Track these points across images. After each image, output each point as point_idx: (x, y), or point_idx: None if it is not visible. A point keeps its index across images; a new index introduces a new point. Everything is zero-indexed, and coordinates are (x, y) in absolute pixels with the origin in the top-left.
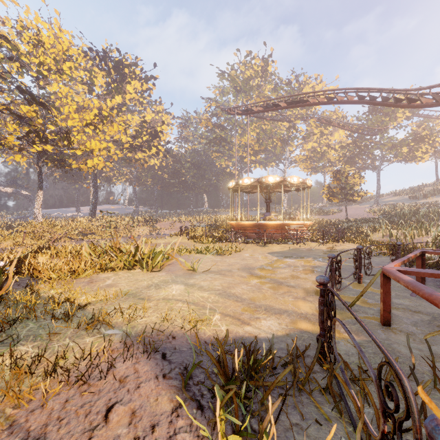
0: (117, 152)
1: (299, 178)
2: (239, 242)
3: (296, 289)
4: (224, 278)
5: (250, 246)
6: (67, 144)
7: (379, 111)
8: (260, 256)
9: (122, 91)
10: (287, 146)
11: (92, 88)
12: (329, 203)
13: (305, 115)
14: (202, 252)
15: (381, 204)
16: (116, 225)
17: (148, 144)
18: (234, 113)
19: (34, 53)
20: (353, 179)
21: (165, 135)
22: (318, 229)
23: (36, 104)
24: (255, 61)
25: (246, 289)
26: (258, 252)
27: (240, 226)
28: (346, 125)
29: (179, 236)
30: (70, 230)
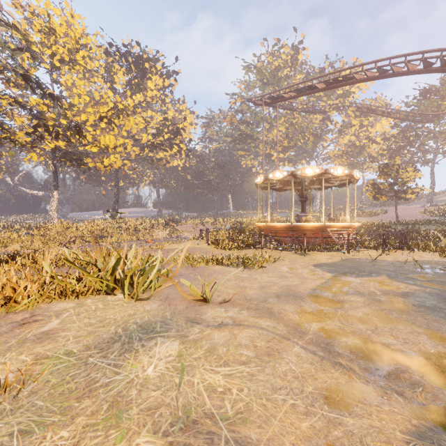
0: (134, 149)
1: (344, 169)
2: (271, 248)
3: (411, 357)
4: (257, 322)
5: (286, 254)
6: (79, 138)
7: (434, 94)
8: (304, 270)
9: (143, 88)
10: (319, 141)
11: (112, 85)
12: (369, 204)
13: (342, 105)
14: (223, 263)
15: (436, 204)
16: (135, 228)
17: (170, 142)
18: (261, 103)
19: (46, 43)
20: (406, 172)
21: (187, 132)
22: (377, 233)
23: (44, 94)
24: (284, 50)
25: (305, 355)
26: (299, 264)
27: (271, 229)
28: (391, 113)
29: (198, 240)
30: (86, 233)
